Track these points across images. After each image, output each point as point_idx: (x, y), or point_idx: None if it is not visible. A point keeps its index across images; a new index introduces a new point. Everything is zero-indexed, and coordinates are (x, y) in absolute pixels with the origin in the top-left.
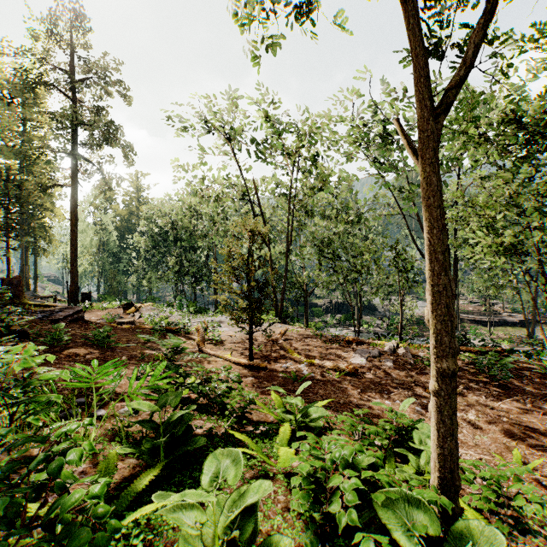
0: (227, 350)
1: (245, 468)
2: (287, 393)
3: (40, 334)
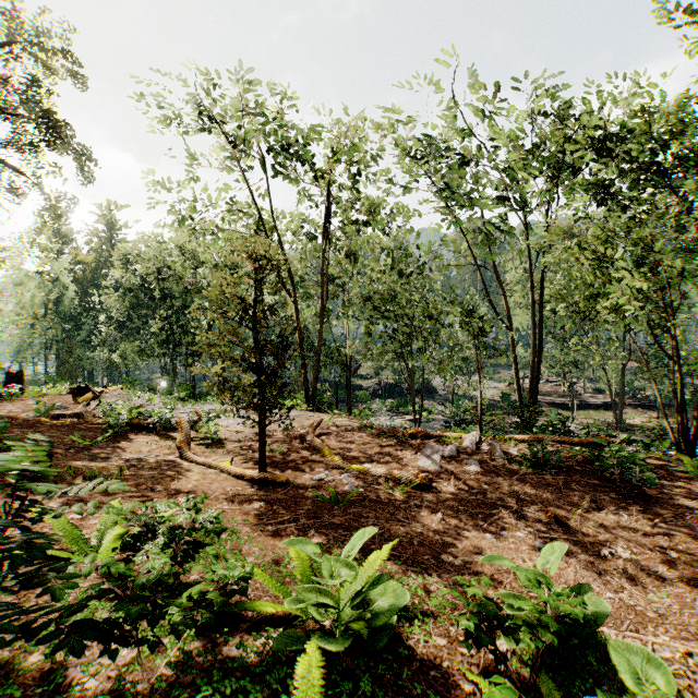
0: (228, 455)
1: None
2: (321, 531)
3: None
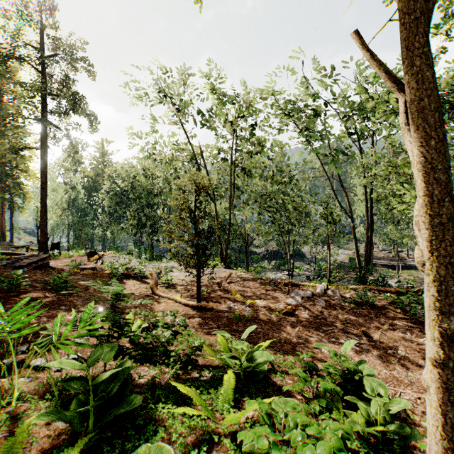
0: (178, 293)
1: (187, 428)
2: (232, 333)
3: (1, 280)
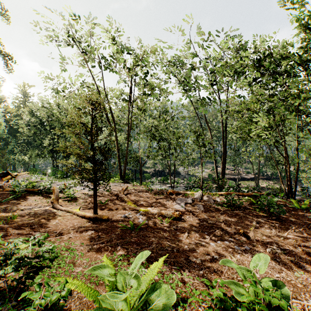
0: (78, 205)
1: None
2: (124, 247)
3: None
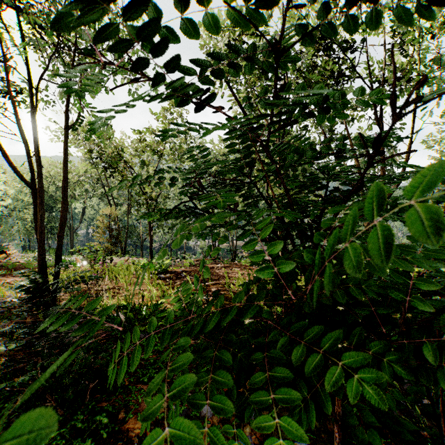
0: None
1: None
2: None
3: None
